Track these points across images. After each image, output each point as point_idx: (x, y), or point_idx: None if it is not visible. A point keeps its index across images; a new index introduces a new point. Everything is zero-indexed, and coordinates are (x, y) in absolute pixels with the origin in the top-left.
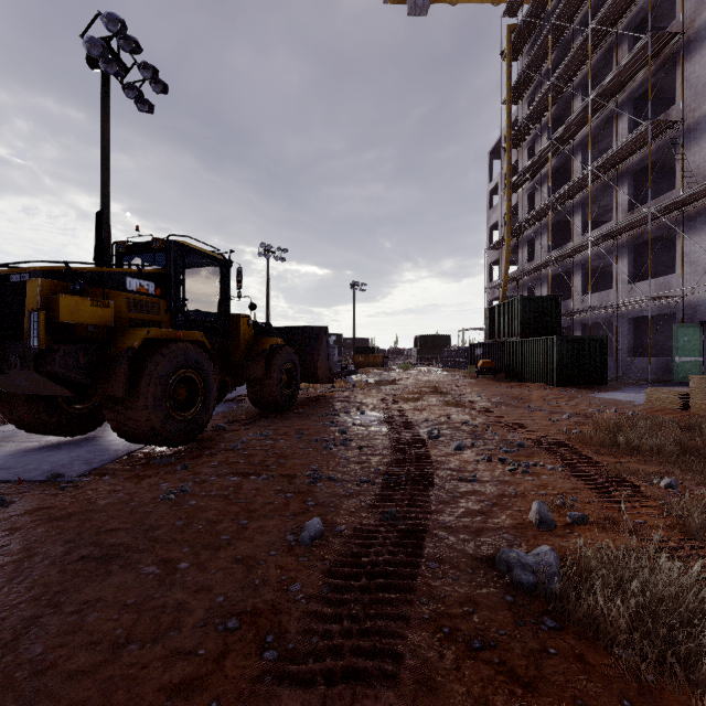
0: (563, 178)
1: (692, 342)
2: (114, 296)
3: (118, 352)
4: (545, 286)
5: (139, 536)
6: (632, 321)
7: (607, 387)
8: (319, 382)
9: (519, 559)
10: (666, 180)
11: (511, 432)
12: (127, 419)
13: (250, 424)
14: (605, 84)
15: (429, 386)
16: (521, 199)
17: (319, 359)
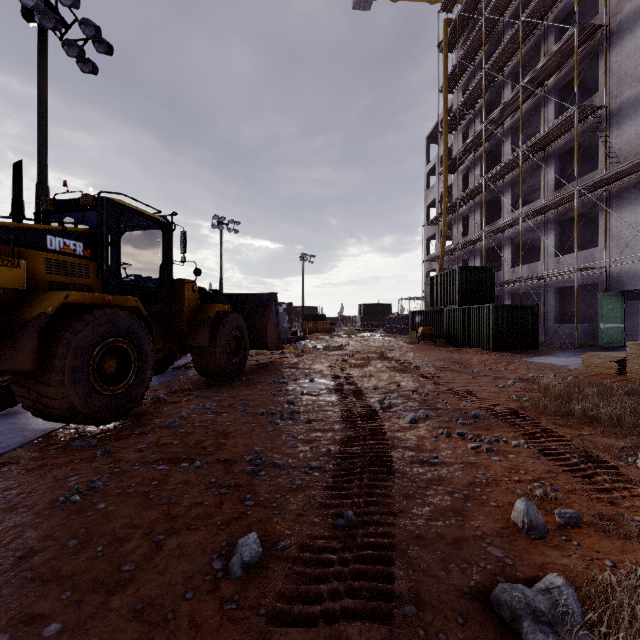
0: (494, 160)
1: (614, 310)
2: (29, 255)
3: (28, 319)
4: (478, 258)
5: (8, 570)
6: (558, 291)
7: (539, 352)
8: (268, 349)
9: (526, 602)
10: (588, 162)
11: (462, 401)
12: (39, 397)
13: (194, 394)
14: (534, 72)
15: (375, 352)
16: (456, 179)
17: (268, 326)
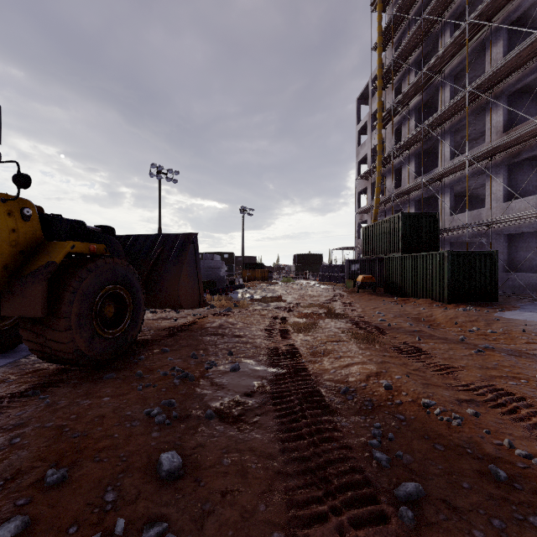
0: (427, 113)
1: None
2: None
3: None
4: (412, 208)
5: None
6: (507, 238)
7: (502, 304)
8: (182, 307)
9: None
10: (535, 105)
11: None
12: None
13: None
14: (485, 4)
15: (318, 304)
16: (388, 133)
17: (181, 276)
